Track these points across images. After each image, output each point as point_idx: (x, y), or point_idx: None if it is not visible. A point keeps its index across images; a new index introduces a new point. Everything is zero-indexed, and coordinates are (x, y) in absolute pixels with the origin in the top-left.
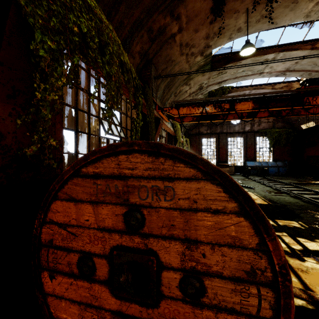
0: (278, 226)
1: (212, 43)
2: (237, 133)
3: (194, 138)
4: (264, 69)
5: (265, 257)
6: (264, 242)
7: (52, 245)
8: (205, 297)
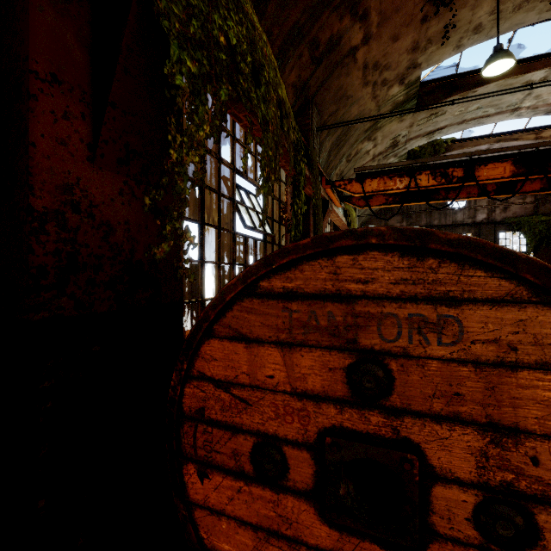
0: None
1: (422, 58)
2: (460, 227)
3: None
4: (523, 100)
5: None
6: None
7: (203, 418)
8: (537, 548)
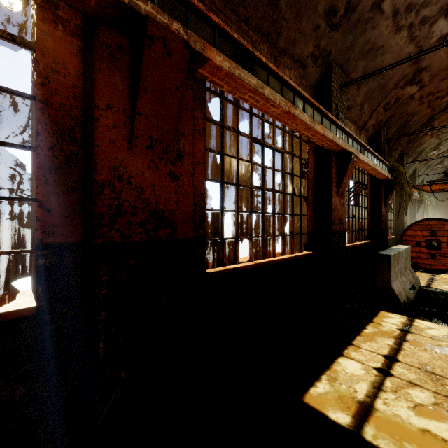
0: None
1: None
2: None
3: (441, 195)
4: None
5: None
6: None
7: (406, 240)
8: None
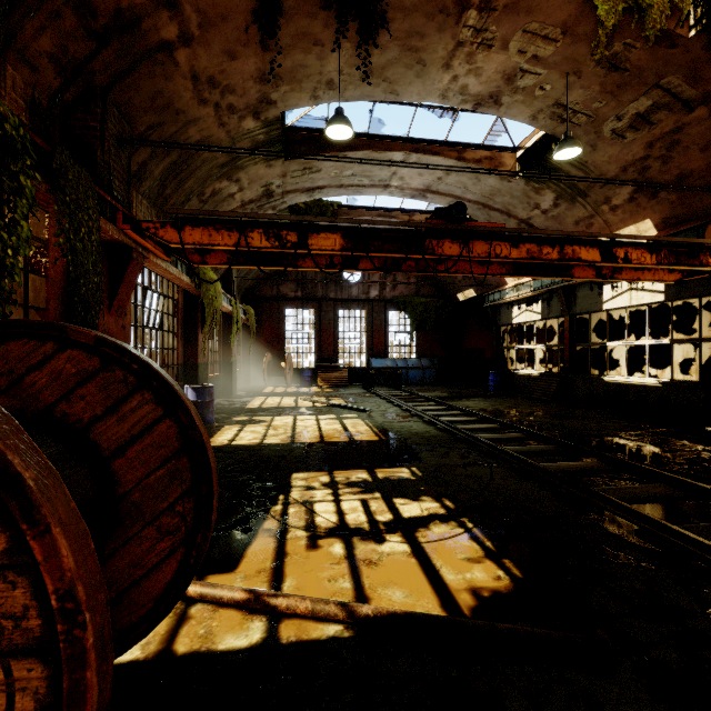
0: (374, 480)
1: (276, 95)
2: (356, 302)
3: (267, 306)
4: (391, 179)
5: (25, 583)
6: (23, 545)
7: None
8: None
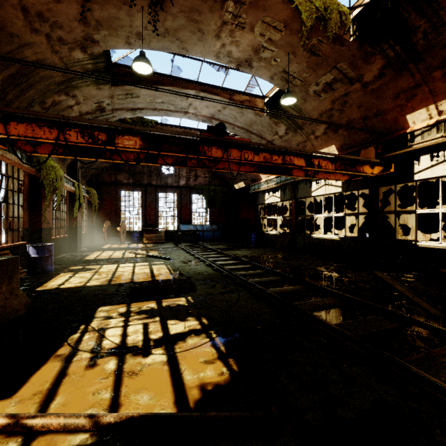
0: (158, 308)
1: (98, 37)
2: (170, 188)
3: (107, 189)
4: (189, 108)
5: None
6: None
7: None
8: None
